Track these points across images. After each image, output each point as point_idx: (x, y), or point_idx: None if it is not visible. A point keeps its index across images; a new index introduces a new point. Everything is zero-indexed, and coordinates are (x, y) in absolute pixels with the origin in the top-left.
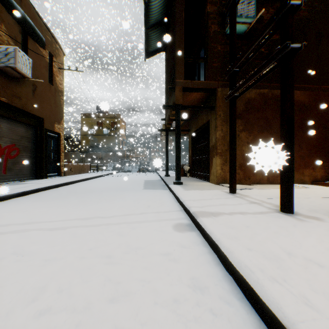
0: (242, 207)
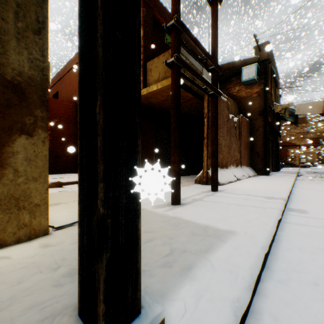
0: (232, 196)
